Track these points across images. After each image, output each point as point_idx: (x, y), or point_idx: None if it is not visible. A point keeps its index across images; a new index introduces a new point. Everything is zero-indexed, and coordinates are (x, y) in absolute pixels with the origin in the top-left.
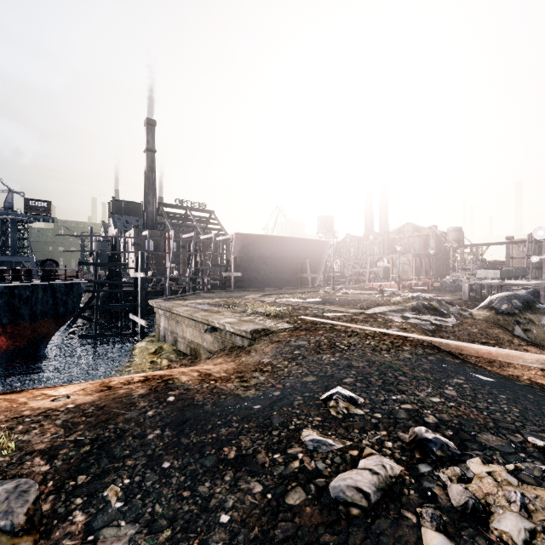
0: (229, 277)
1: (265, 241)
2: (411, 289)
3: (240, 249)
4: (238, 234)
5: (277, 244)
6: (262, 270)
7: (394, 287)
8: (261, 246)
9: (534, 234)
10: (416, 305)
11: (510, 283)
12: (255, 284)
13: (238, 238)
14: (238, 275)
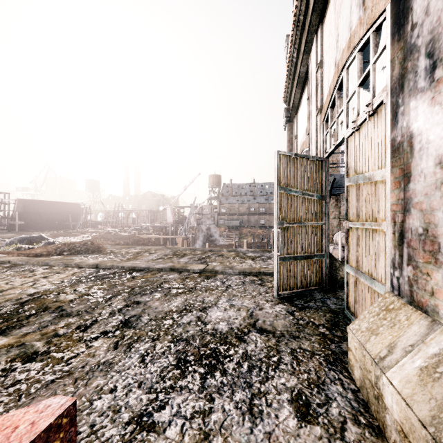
0: (12, 224)
1: (40, 203)
2: (124, 229)
3: (21, 208)
4: (20, 199)
5: (48, 205)
6: (38, 220)
7: (110, 227)
8: (37, 206)
9: (160, 208)
10: (106, 232)
11: (143, 225)
12: (32, 229)
13: (20, 202)
14: (22, 223)
